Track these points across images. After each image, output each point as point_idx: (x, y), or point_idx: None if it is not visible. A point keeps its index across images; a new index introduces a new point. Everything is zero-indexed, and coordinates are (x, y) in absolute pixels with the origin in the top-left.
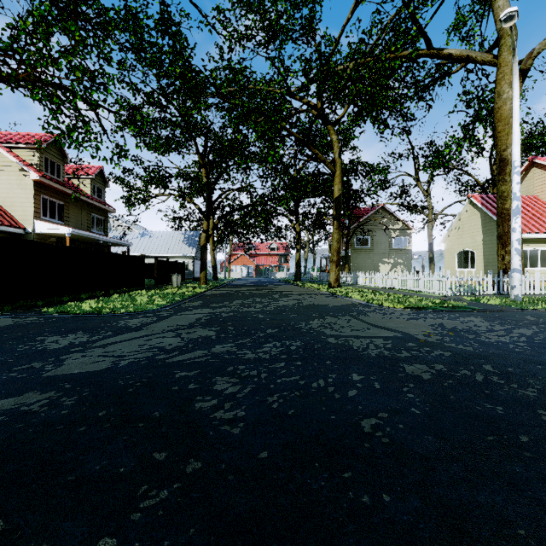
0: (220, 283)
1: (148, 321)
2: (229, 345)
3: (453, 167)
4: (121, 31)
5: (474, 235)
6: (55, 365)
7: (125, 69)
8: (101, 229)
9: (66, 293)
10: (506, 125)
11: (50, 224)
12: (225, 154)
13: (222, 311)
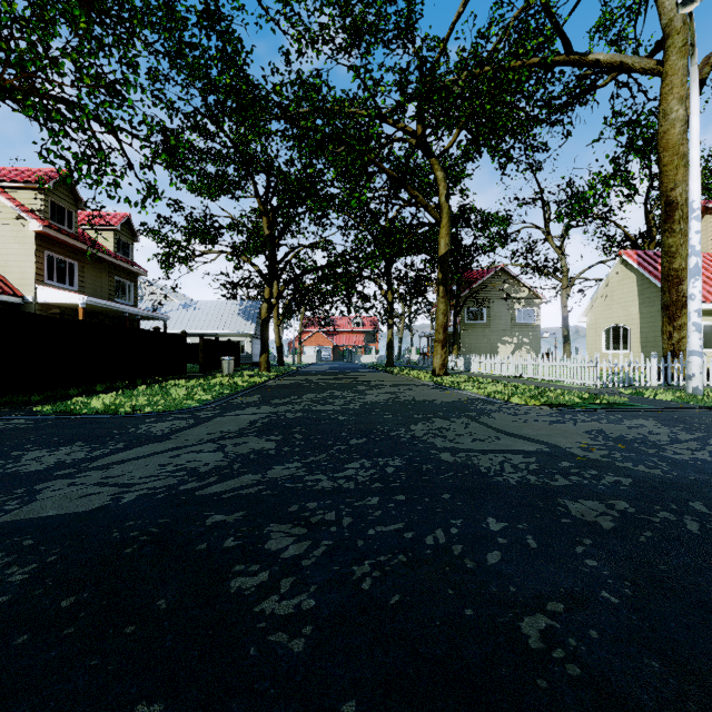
0: (287, 370)
1: (180, 425)
2: (294, 464)
3: (596, 216)
4: (153, 31)
5: (628, 305)
6: (22, 501)
7: (158, 80)
8: (129, 298)
9: (75, 383)
10: (674, 156)
11: (58, 291)
12: (293, 197)
13: (287, 410)
